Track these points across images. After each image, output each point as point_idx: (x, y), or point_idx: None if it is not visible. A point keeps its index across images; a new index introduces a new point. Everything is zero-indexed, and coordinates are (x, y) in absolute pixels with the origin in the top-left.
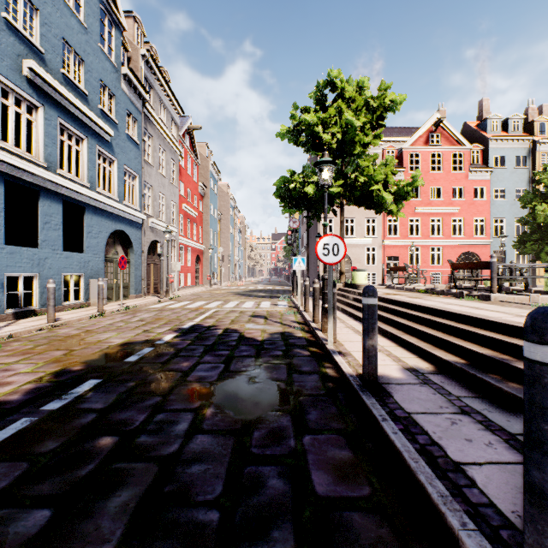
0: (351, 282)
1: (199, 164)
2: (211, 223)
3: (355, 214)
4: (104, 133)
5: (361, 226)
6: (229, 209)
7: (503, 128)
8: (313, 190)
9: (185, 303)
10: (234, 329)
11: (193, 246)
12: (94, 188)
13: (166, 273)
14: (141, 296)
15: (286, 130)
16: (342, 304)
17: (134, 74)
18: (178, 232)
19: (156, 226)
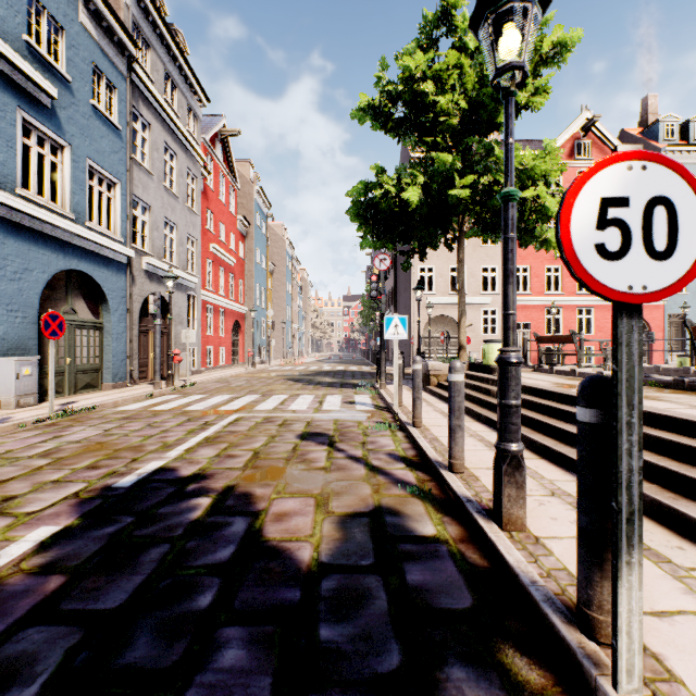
0: (474, 361)
1: (239, 189)
2: (256, 276)
3: (467, 260)
4: (37, 88)
5: (475, 278)
6: (285, 258)
7: (681, 135)
8: (419, 197)
9: (191, 399)
10: (245, 492)
11: (229, 307)
12: (11, 187)
13: (178, 347)
14: (126, 385)
15: (368, 102)
16: (482, 406)
17: (104, 2)
18: (200, 284)
19: (157, 271)
